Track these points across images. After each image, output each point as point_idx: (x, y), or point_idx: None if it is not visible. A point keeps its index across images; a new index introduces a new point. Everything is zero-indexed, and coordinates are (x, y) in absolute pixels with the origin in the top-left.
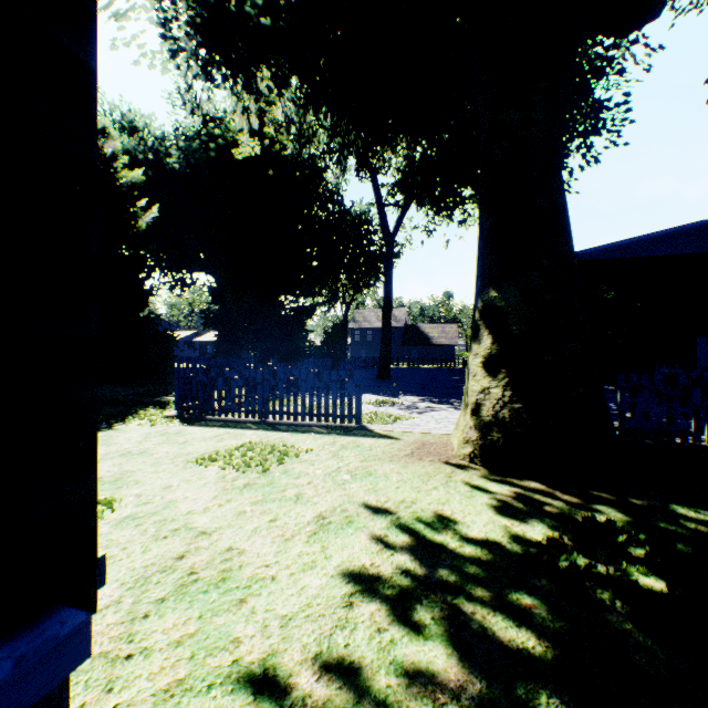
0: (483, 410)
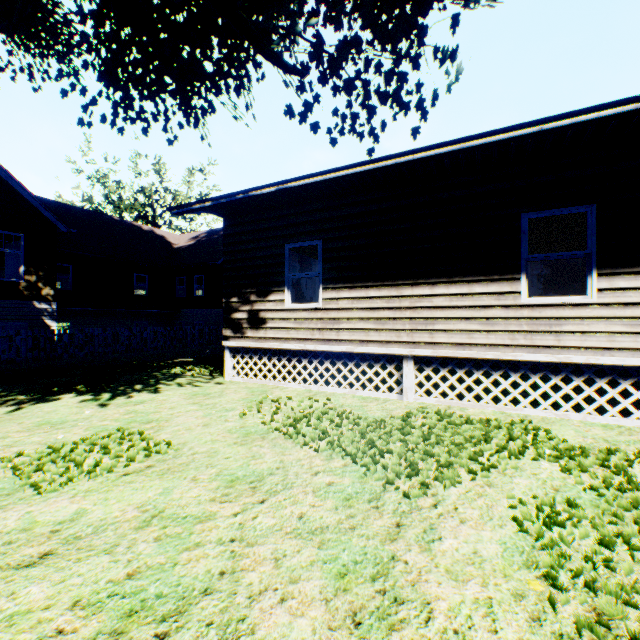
0: None
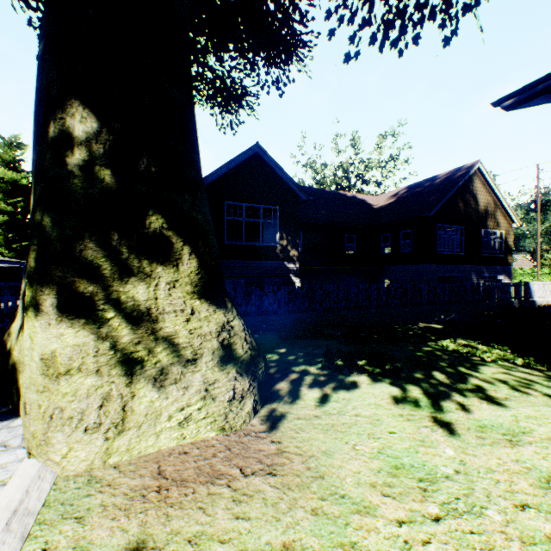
0: (239, 349)
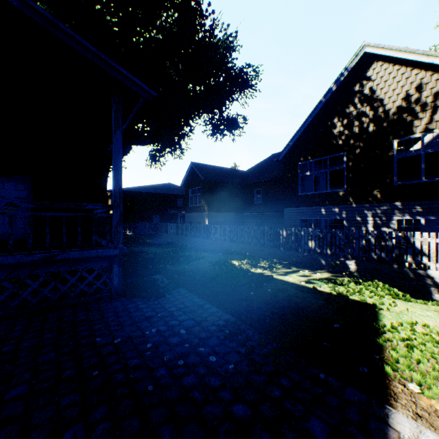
0: None
